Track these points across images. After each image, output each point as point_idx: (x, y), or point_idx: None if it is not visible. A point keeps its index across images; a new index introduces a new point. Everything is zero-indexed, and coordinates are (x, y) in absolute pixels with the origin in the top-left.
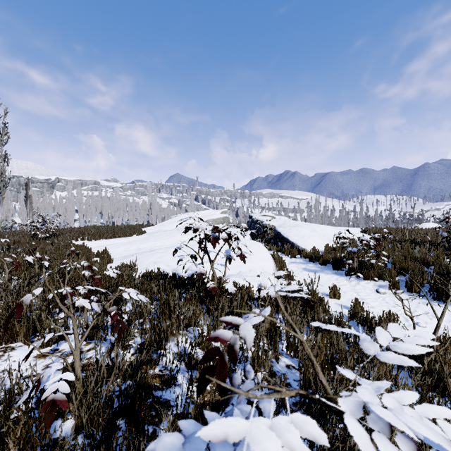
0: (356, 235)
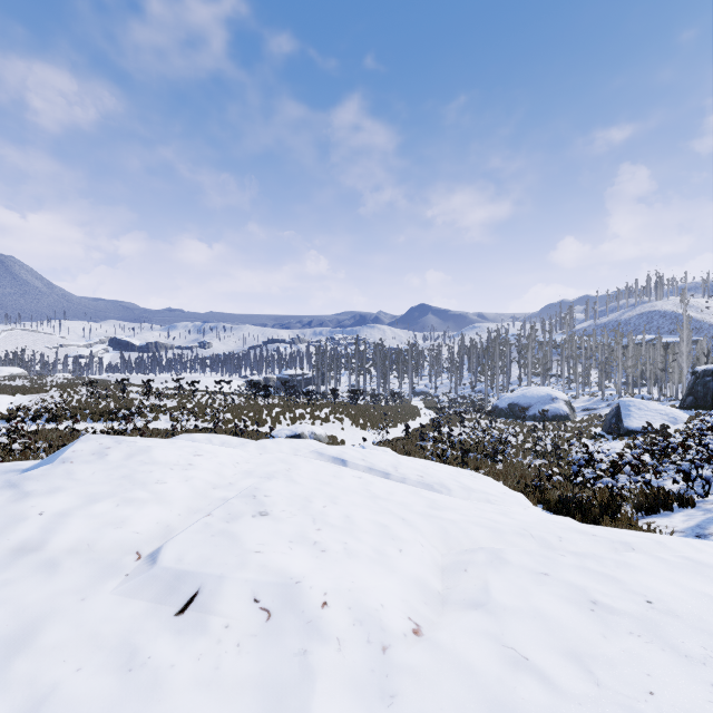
0: (8, 398)
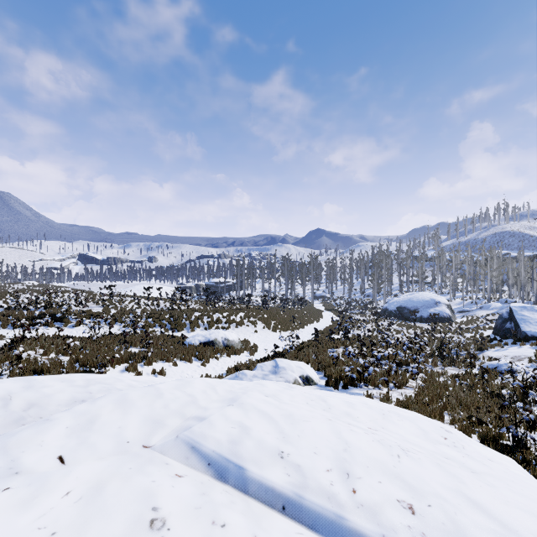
0: None
